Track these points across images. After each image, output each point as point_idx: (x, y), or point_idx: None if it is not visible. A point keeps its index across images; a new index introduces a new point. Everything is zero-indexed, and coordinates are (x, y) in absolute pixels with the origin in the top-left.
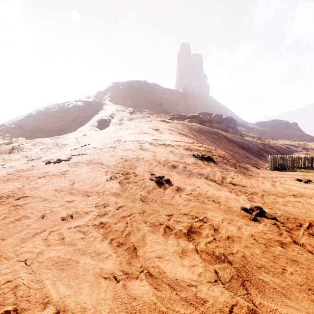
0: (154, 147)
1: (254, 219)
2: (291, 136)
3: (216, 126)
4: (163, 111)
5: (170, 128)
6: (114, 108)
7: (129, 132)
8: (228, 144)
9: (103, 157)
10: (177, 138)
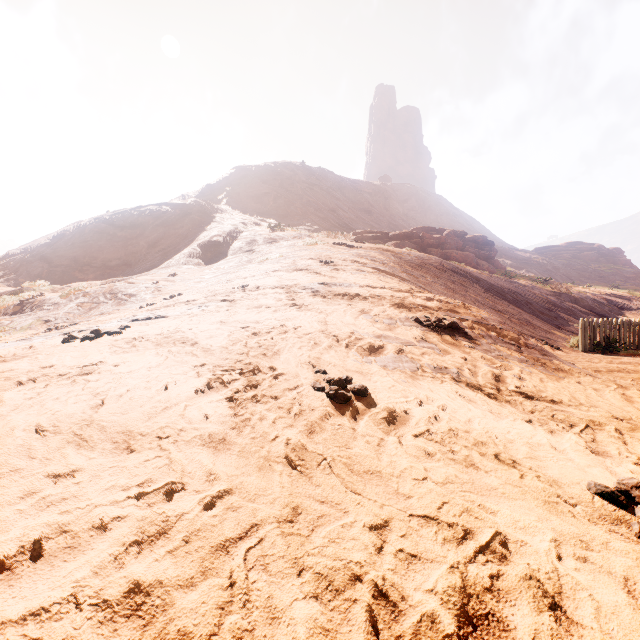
0: (323, 301)
1: None
2: (610, 277)
3: (453, 255)
4: (340, 224)
5: (357, 260)
6: (238, 218)
7: (268, 267)
8: (483, 294)
9: (200, 326)
10: (373, 280)
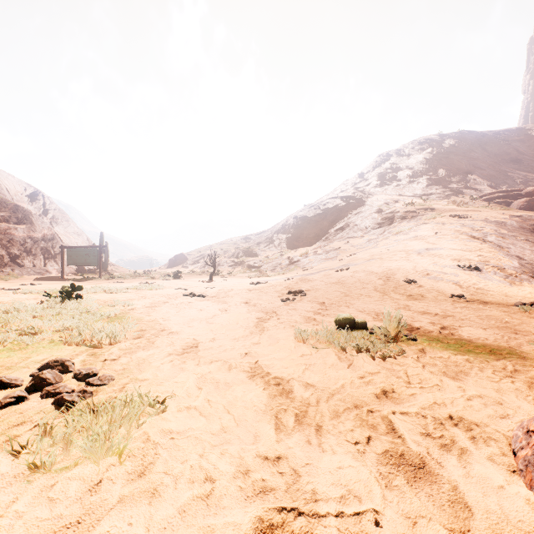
0: (420, 258)
1: (451, 297)
2: None
3: None
4: (474, 185)
5: (459, 229)
6: (382, 199)
7: (400, 238)
8: None
9: (372, 267)
10: (459, 245)
